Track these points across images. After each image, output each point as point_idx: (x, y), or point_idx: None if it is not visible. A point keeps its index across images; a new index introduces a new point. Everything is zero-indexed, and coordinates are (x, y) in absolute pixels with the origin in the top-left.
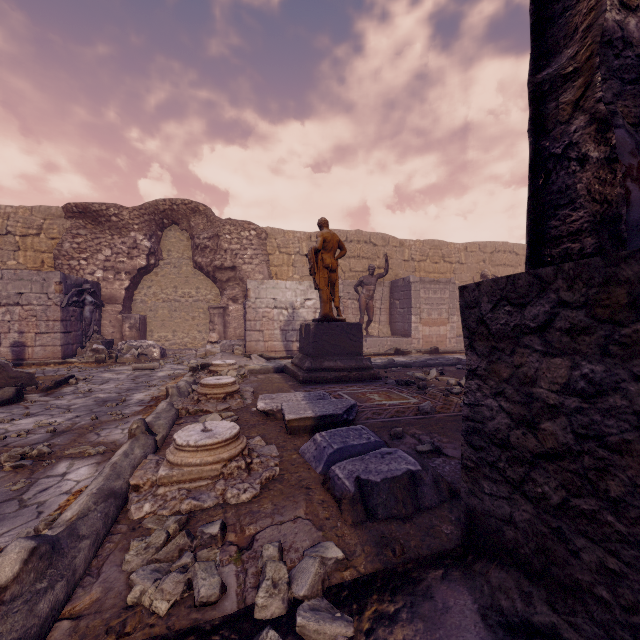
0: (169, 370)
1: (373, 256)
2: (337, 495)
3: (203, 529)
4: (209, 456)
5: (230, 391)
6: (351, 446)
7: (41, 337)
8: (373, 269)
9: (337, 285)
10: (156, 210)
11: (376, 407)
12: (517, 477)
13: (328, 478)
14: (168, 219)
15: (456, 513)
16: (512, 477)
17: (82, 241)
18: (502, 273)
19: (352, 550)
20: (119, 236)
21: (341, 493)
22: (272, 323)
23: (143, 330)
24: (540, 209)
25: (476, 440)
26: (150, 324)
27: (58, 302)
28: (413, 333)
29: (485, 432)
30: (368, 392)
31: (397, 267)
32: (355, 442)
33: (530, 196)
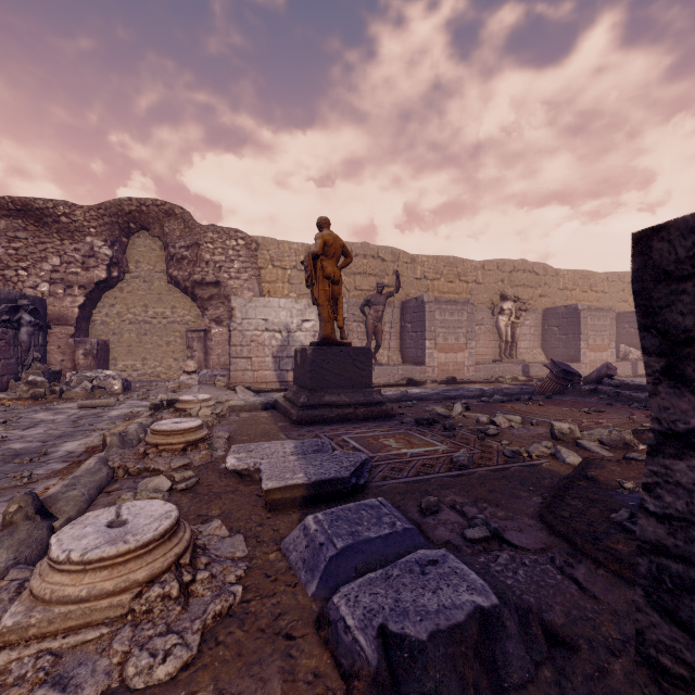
0: (128, 408)
1: (381, 273)
2: (343, 664)
3: None
4: (107, 580)
5: (193, 439)
6: (365, 542)
7: None
8: (382, 286)
9: (341, 300)
10: (120, 211)
11: (394, 459)
12: None
13: (326, 619)
14: (136, 223)
15: None
16: None
17: (21, 246)
18: (521, 294)
19: None
20: (71, 241)
21: (351, 663)
22: (263, 349)
23: (103, 358)
24: None
25: (694, 611)
26: (113, 350)
27: None
28: (427, 360)
29: None
30: (381, 436)
31: (408, 286)
32: (372, 533)
33: None
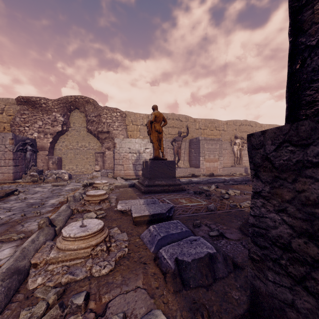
0: (72, 186)
1: (180, 126)
2: (163, 270)
3: (72, 300)
4: (83, 243)
5: (102, 198)
6: (171, 234)
7: (1, 168)
8: (180, 133)
9: (162, 140)
10: (67, 101)
11: (184, 207)
12: (298, 274)
13: (157, 257)
14: (73, 106)
15: (239, 281)
16: (294, 273)
17: (26, 117)
18: (244, 136)
19: (174, 315)
20: (46, 114)
21: (166, 269)
22: (128, 161)
23: (60, 164)
24: (297, 85)
25: (261, 241)
26: (64, 161)
27: (11, 149)
28: (201, 166)
29: (268, 236)
30: (179, 198)
31: (192, 132)
32: (174, 231)
33: (289, 77)
